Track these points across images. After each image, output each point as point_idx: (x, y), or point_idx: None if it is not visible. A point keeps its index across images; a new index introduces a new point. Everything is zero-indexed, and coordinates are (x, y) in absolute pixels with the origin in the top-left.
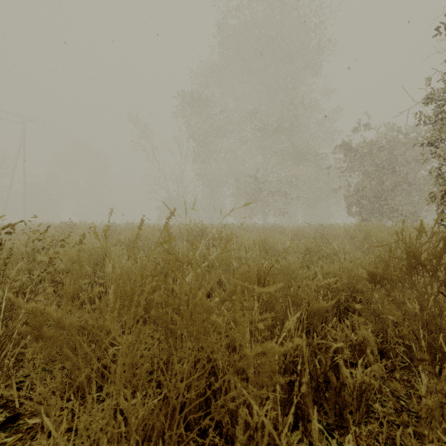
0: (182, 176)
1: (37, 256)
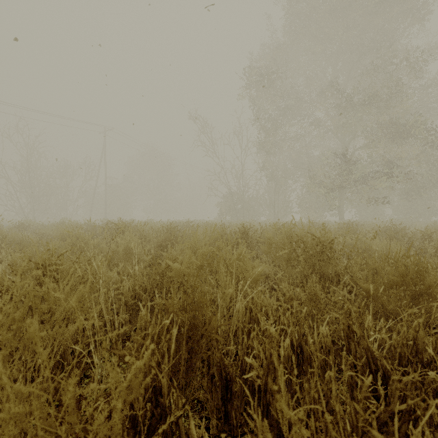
0: (243, 170)
1: None
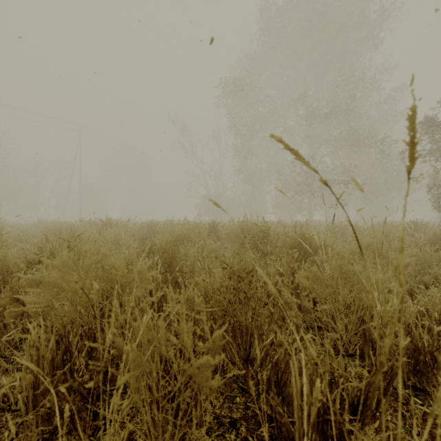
0: (221, 172)
1: (19, 274)
